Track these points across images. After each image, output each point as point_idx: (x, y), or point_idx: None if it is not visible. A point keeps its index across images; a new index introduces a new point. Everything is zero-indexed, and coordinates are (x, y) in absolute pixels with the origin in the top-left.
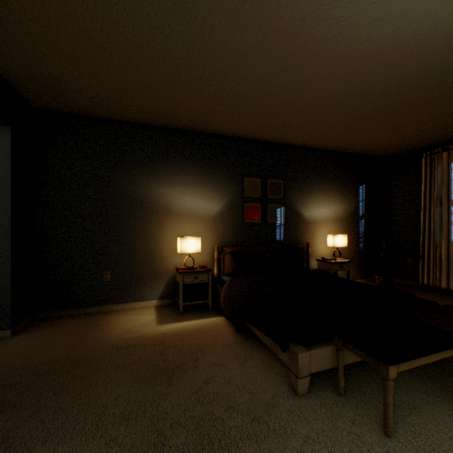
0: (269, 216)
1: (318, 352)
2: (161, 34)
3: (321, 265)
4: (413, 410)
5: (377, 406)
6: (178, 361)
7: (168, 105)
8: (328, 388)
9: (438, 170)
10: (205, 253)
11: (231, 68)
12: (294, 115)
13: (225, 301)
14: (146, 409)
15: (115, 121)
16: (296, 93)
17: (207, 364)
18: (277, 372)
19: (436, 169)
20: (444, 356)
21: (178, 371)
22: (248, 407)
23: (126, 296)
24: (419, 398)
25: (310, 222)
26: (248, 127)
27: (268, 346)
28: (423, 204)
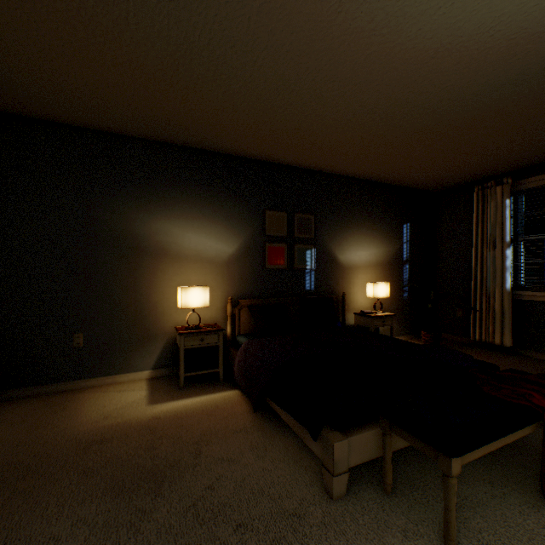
0: (297, 259)
1: (360, 438)
2: (145, 3)
3: (360, 319)
4: (477, 509)
5: (434, 507)
6: (172, 458)
7: (163, 110)
8: (372, 484)
9: (491, 208)
10: (215, 307)
11: (247, 63)
12: (327, 133)
13: (240, 370)
14: (118, 538)
15: (91, 130)
16: (331, 103)
17: (212, 459)
18: (306, 466)
19: (489, 206)
20: (514, 438)
21: (172, 473)
22: (266, 522)
23: (106, 367)
24: (483, 491)
25: (346, 268)
26: (271, 147)
27: (295, 430)
28: (475, 247)
